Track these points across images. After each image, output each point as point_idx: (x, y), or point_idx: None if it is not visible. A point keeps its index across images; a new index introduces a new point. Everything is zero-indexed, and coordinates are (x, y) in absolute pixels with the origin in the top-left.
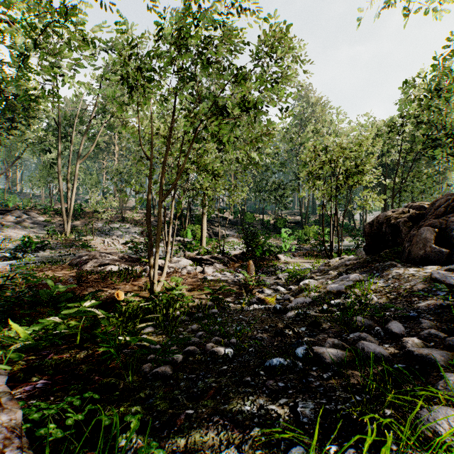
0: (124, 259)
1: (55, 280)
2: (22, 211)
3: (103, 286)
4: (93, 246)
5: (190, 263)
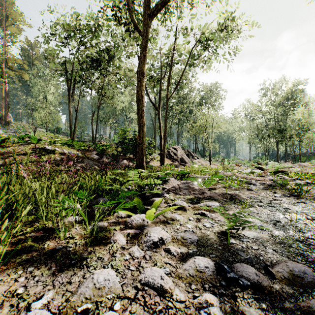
0: None
1: None
2: None
3: None
4: None
5: None
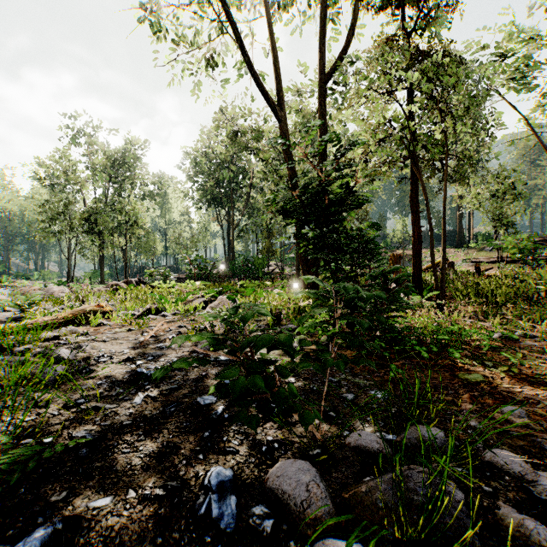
0: None
1: None
2: None
3: None
4: None
5: None
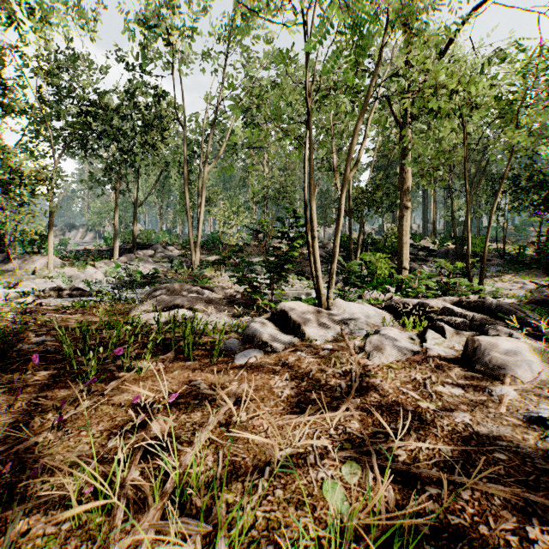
0: (227, 300)
1: (15, 338)
2: (162, 245)
3: (5, 396)
4: (218, 284)
5: (385, 318)
